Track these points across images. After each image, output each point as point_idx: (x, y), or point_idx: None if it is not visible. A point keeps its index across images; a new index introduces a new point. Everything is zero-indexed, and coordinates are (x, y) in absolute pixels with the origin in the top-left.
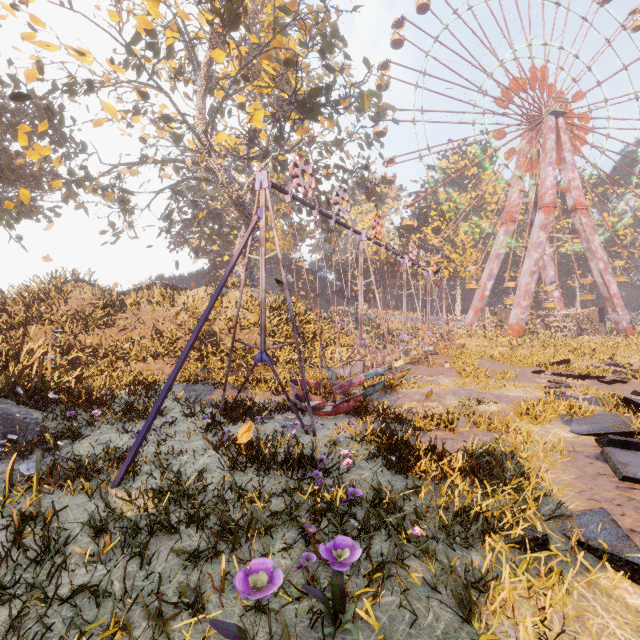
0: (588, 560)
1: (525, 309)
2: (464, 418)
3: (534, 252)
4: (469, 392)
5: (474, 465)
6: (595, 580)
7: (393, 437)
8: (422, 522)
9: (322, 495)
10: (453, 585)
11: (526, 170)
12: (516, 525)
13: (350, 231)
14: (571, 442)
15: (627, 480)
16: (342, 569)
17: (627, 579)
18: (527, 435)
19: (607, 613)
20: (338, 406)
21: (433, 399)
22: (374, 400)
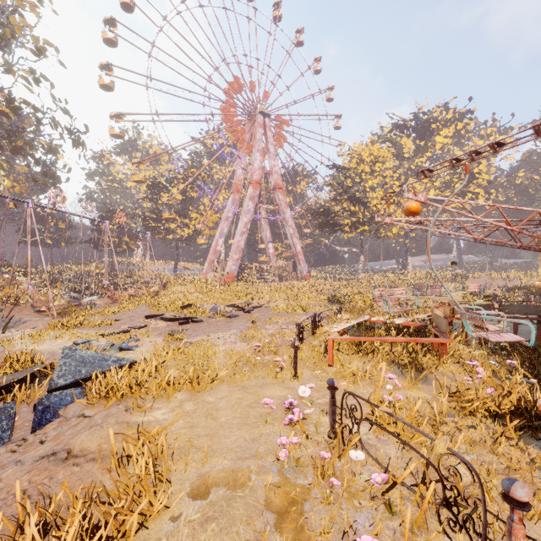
0: None
1: (236, 261)
2: None
3: (244, 217)
4: None
5: None
6: None
7: None
8: None
9: None
10: None
11: (247, 153)
12: None
13: None
14: None
15: None
16: None
17: None
18: None
19: None
20: None
21: None
22: None
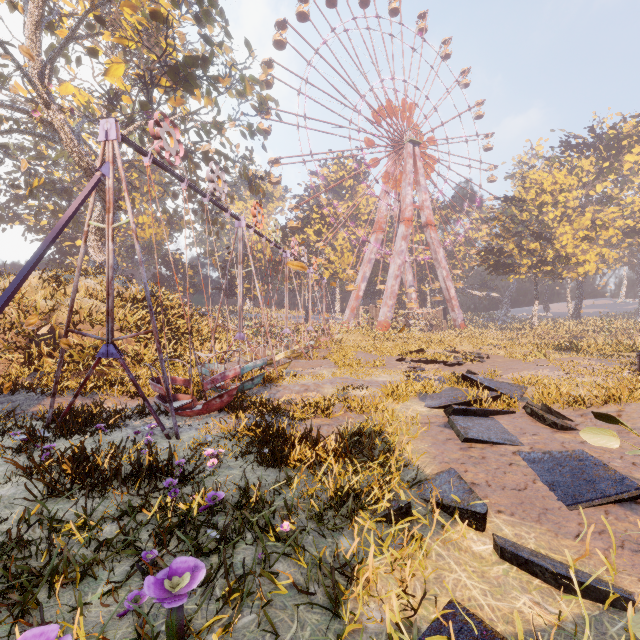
0: (443, 518)
1: (391, 308)
2: (340, 404)
3: (398, 259)
4: (345, 380)
5: (347, 446)
6: (449, 536)
7: (269, 429)
8: (293, 515)
9: (177, 507)
10: (321, 580)
11: (392, 187)
12: (383, 498)
13: (227, 214)
14: (426, 415)
15: (467, 441)
16: (176, 604)
17: (472, 529)
18: (393, 413)
19: (459, 566)
20: (209, 403)
21: (312, 389)
22: (253, 395)
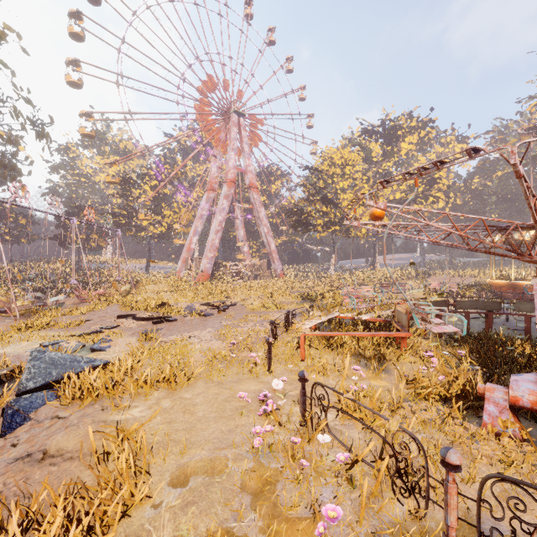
0: None
1: (210, 260)
2: None
3: (219, 215)
4: None
5: None
6: None
7: None
8: None
9: None
10: None
11: (221, 151)
12: None
13: None
14: None
15: None
16: None
17: None
18: None
19: None
20: None
21: None
22: None
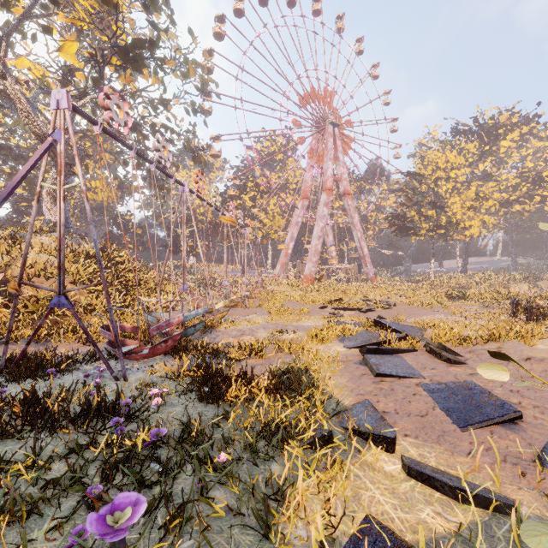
0: (359, 443)
1: (315, 263)
2: (271, 346)
3: (320, 222)
4: (276, 325)
5: (277, 383)
6: (364, 459)
7: (209, 370)
8: (230, 446)
9: (123, 443)
10: (254, 505)
11: (315, 161)
12: (309, 428)
13: (172, 180)
14: (345, 354)
15: (379, 376)
16: (117, 538)
17: (384, 451)
18: (317, 353)
19: (373, 485)
20: (155, 347)
21: (247, 333)
22: (195, 340)
